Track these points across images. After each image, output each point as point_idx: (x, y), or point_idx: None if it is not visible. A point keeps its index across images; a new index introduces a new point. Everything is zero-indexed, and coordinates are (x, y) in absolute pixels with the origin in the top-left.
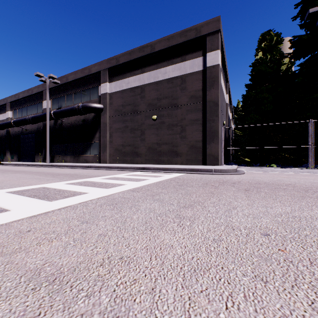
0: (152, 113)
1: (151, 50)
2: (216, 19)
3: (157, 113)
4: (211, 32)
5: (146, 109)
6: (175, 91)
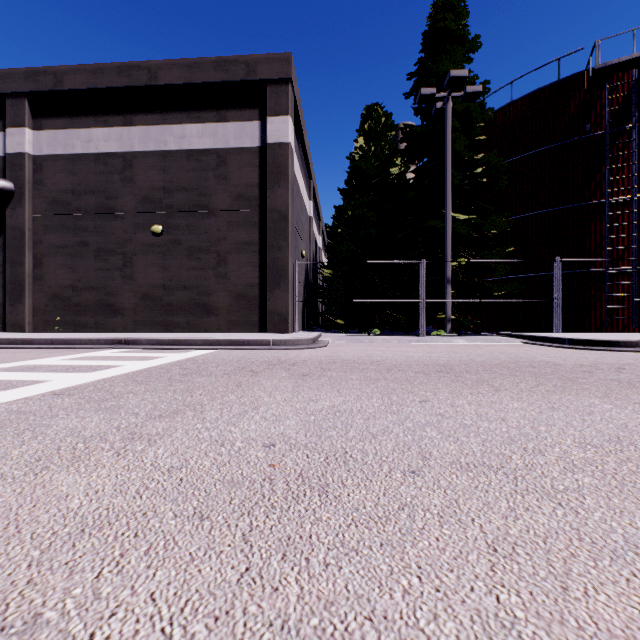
0: (151, 218)
1: (149, 80)
2: (284, 57)
3: (163, 220)
4: (276, 79)
5: (137, 207)
6: (205, 180)
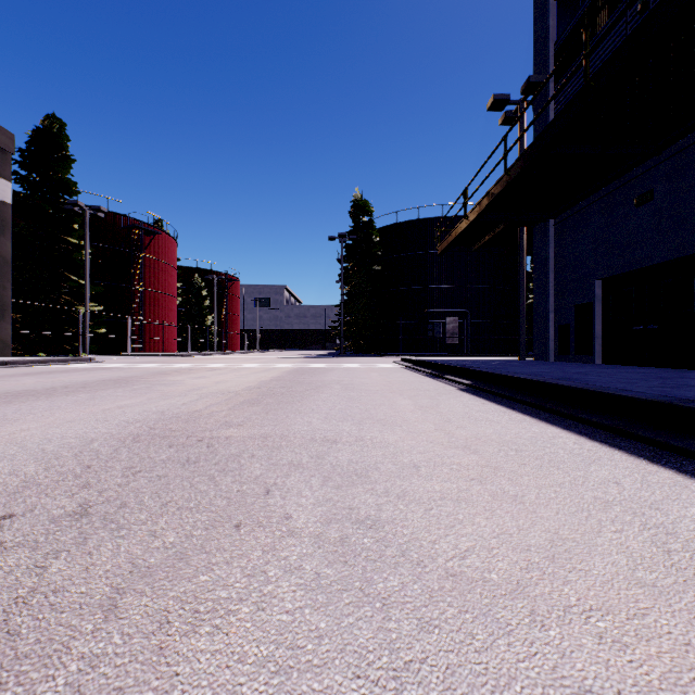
0: None
1: None
2: (10, 135)
3: None
4: (3, 148)
5: None
6: None
